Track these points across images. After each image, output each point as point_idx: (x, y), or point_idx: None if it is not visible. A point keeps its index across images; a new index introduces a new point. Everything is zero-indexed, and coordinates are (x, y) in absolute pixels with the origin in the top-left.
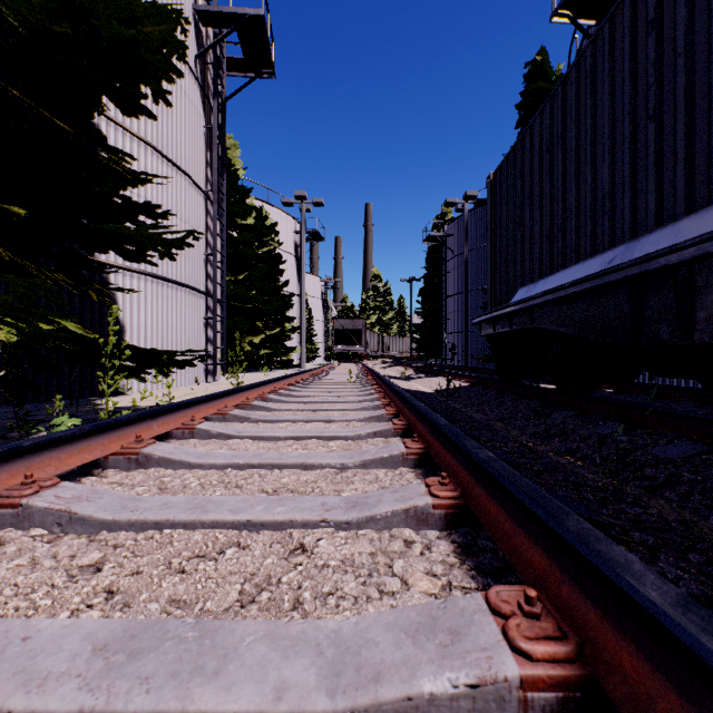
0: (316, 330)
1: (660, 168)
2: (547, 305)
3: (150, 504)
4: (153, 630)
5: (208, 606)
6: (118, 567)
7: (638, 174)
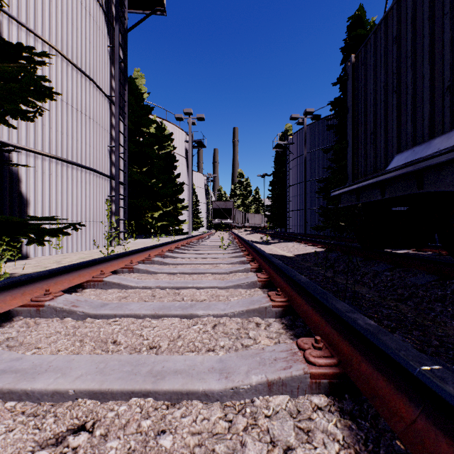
0: (201, 209)
1: None
2: (452, 164)
3: None
4: None
5: None
6: None
7: None
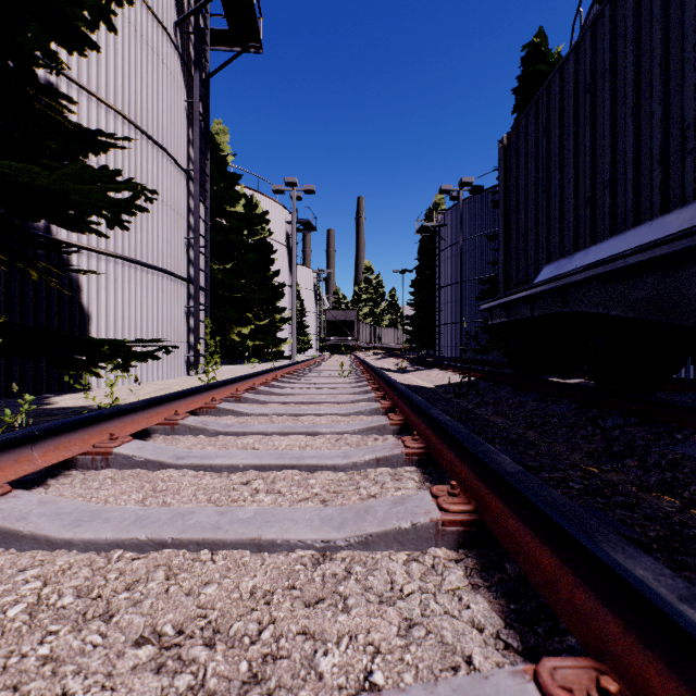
0: (309, 321)
1: None
2: (589, 283)
3: None
4: None
5: None
6: None
7: None
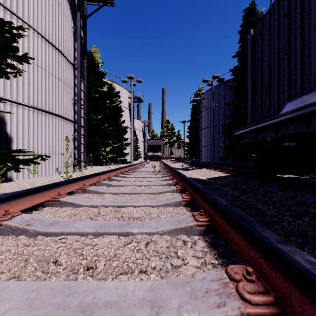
0: (140, 145)
1: None
2: None
3: None
4: None
5: None
6: None
7: None
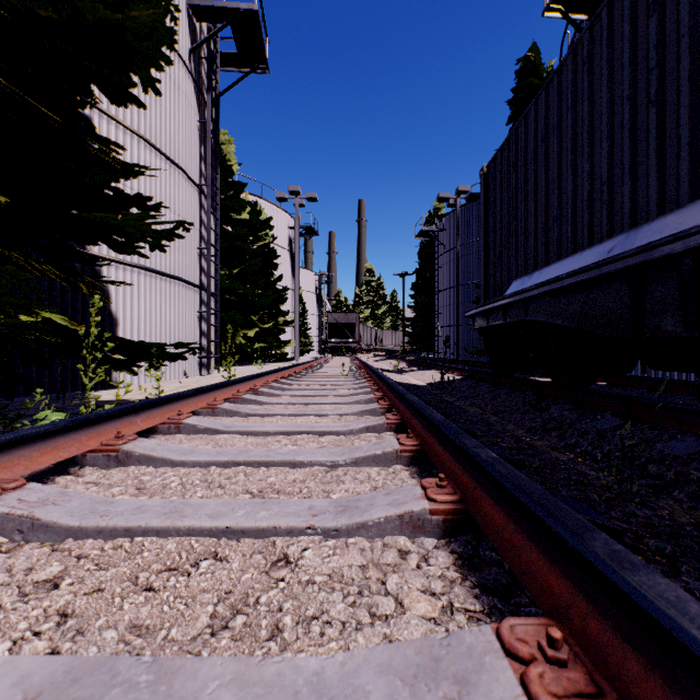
0: (311, 324)
1: (662, 154)
2: (542, 297)
3: (123, 507)
4: (100, 671)
5: (173, 634)
6: (78, 583)
7: (639, 161)
